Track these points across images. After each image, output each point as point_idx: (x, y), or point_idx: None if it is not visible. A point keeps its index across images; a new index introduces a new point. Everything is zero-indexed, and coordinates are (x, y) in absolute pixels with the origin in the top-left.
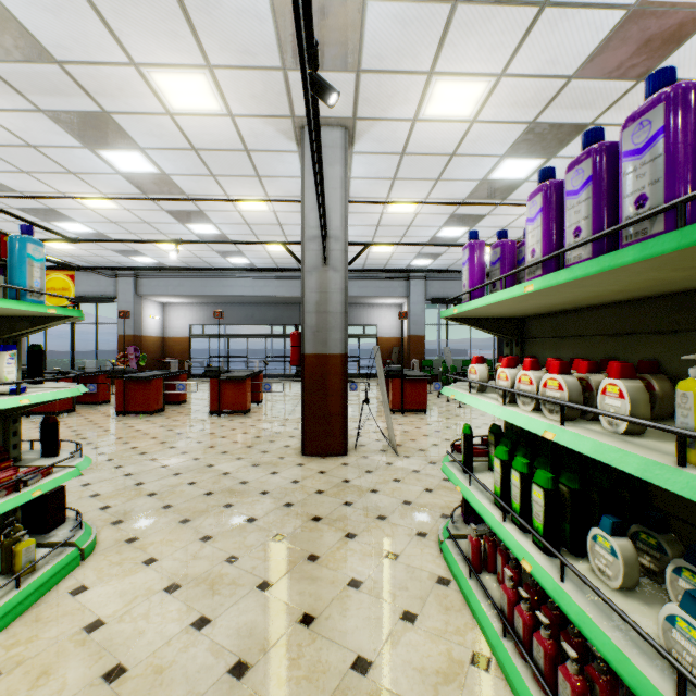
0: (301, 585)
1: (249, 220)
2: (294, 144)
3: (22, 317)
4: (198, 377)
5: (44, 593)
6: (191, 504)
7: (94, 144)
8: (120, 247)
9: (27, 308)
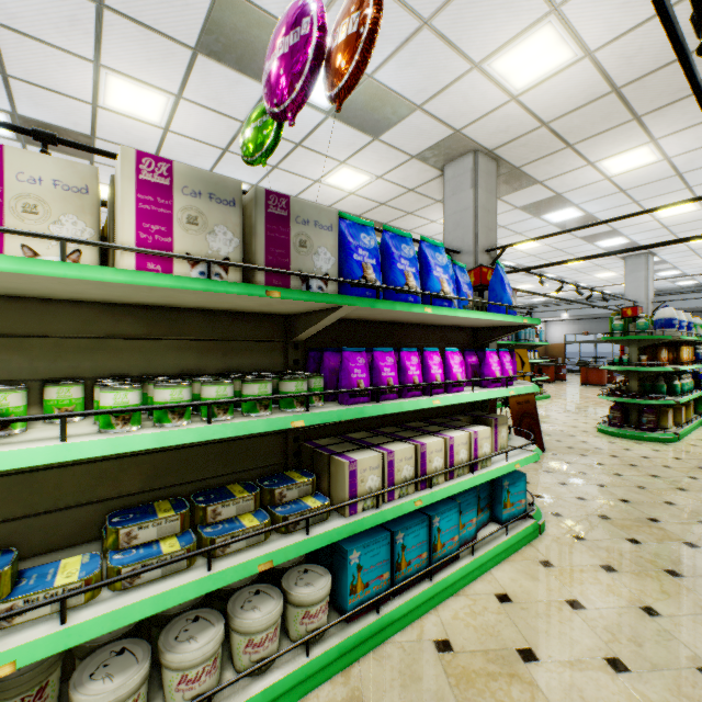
0: (603, 405)
1: (604, 279)
2: (621, 260)
3: (537, 345)
4: (570, 372)
5: (544, 399)
6: (574, 397)
7: (532, 276)
8: (526, 297)
9: (543, 344)
